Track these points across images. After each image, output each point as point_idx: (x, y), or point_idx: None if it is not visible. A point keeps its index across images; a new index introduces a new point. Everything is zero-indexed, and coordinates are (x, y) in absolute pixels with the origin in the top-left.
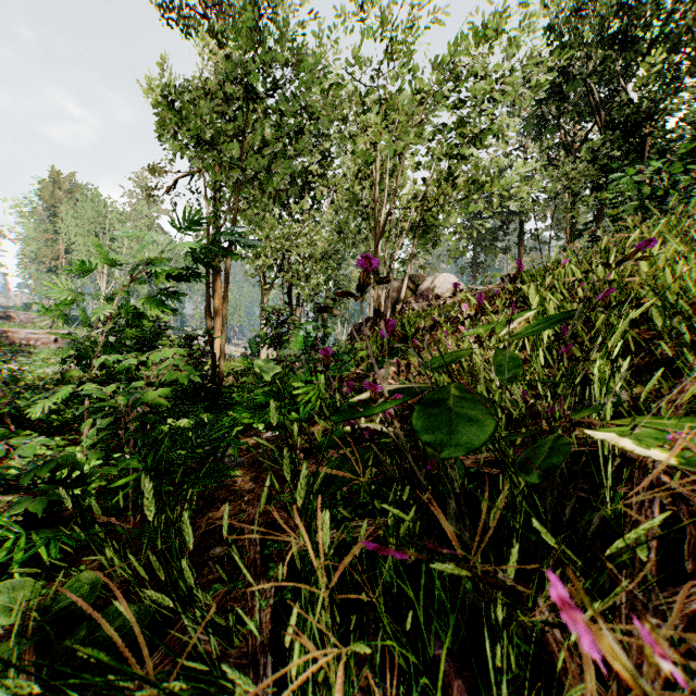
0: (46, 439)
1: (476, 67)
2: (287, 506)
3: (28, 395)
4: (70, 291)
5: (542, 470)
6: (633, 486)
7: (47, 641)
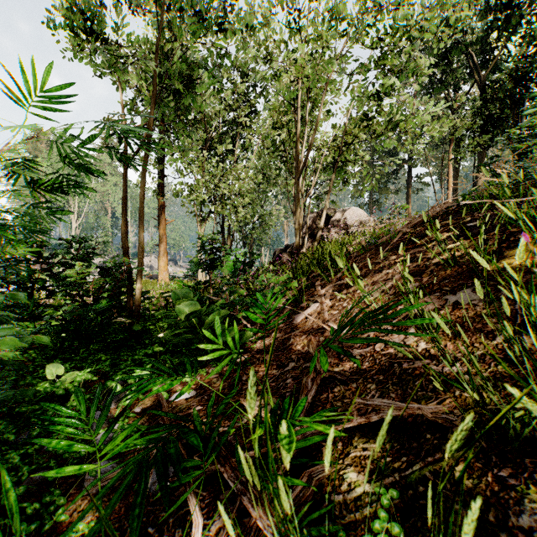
0: None
1: None
2: None
3: None
4: None
5: None
6: None
7: None
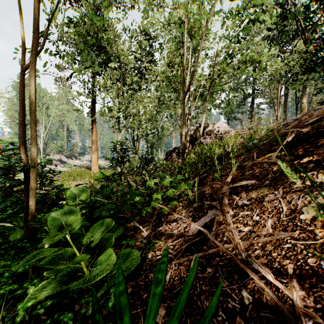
0: None
1: None
2: None
3: None
4: None
5: None
6: None
7: None
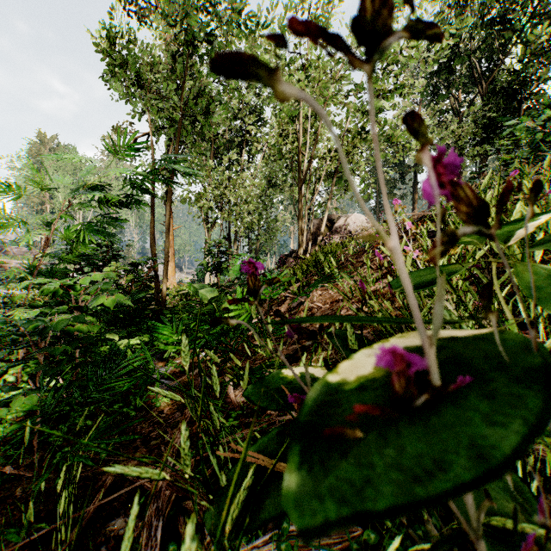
0: None
1: None
2: None
3: None
4: (2, 216)
5: None
6: None
7: None
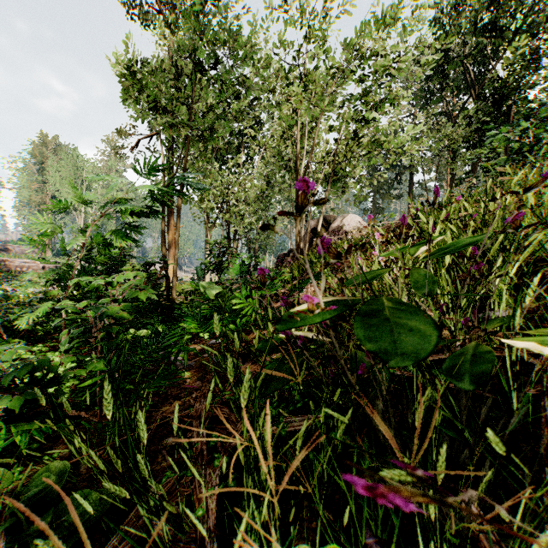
0: (24, 346)
1: (378, 48)
2: (228, 402)
3: (17, 310)
4: (49, 225)
5: (471, 375)
6: (542, 389)
7: (19, 523)
